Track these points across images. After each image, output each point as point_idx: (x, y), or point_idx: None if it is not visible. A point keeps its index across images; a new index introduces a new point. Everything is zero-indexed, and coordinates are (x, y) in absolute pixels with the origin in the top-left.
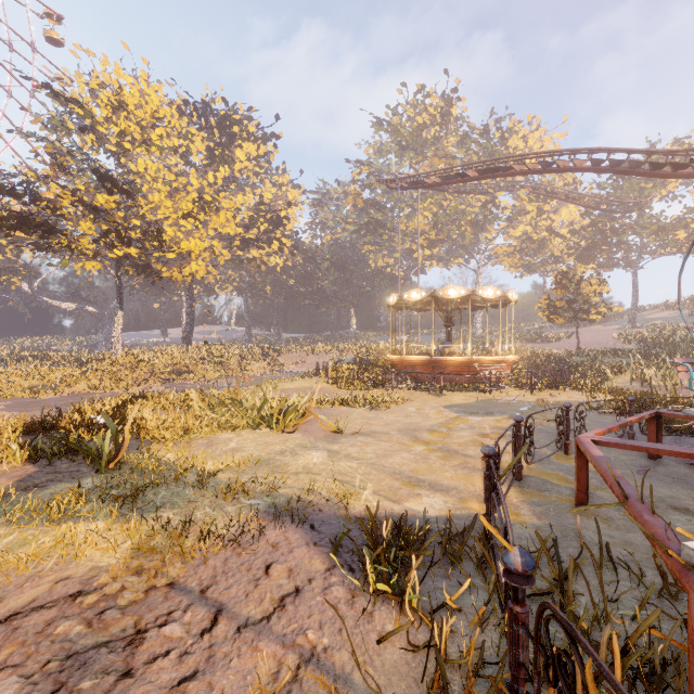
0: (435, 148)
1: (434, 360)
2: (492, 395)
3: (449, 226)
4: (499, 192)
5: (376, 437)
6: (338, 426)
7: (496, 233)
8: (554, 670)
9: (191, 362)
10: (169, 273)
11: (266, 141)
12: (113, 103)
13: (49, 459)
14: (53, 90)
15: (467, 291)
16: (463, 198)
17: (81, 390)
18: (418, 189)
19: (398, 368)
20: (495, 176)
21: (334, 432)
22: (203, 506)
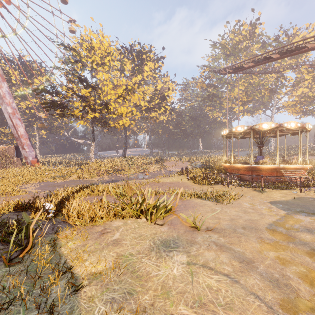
0: (246, 52)
1: (252, 167)
2: (302, 193)
3: (254, 93)
4: (286, 70)
5: (227, 236)
6: (195, 223)
7: (283, 94)
8: None
9: (123, 165)
10: (114, 124)
11: (158, 61)
12: (88, 48)
13: None
14: (64, 45)
15: (276, 124)
16: (263, 77)
17: (74, 178)
18: (238, 71)
19: (228, 171)
20: (291, 54)
21: (192, 227)
22: None
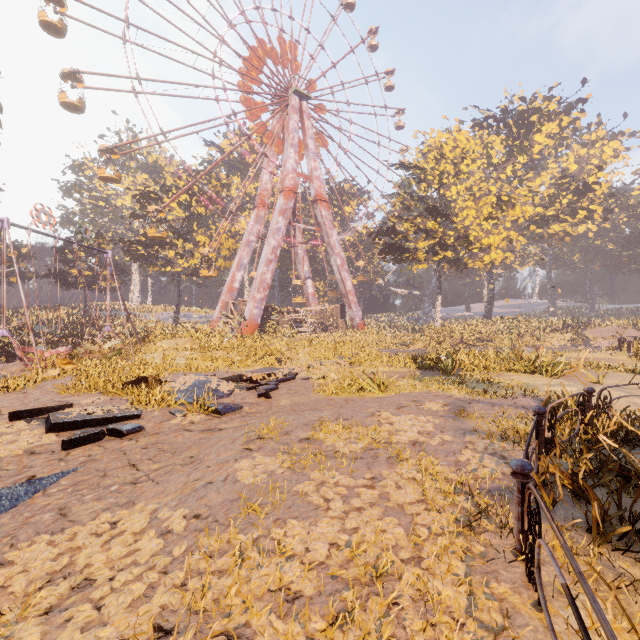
0: None
1: None
2: None
3: None
4: None
5: (634, 391)
6: (598, 379)
7: None
8: (582, 408)
9: (490, 333)
10: (473, 264)
11: (569, 111)
12: (436, 157)
13: (425, 369)
14: (404, 166)
15: None
16: None
17: (419, 348)
18: None
19: None
20: None
21: (593, 382)
22: (492, 390)
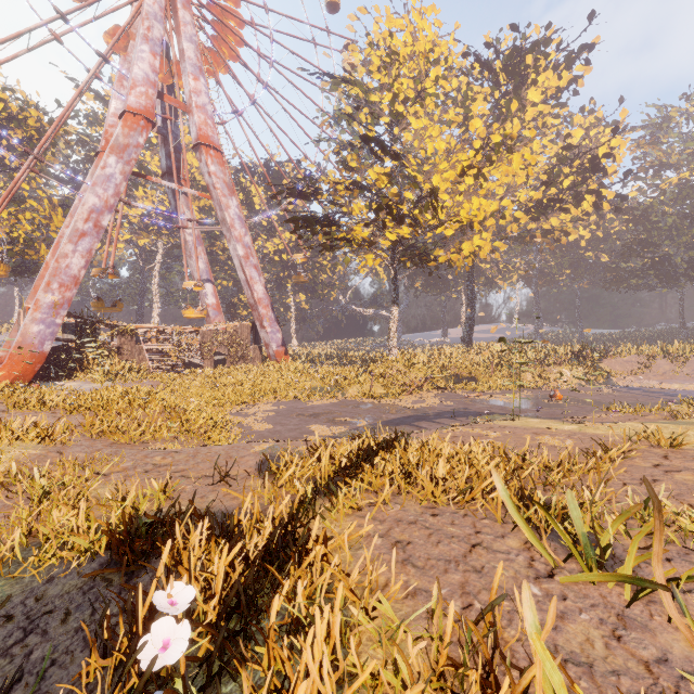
0: None
1: None
2: None
3: None
4: None
5: None
6: None
7: None
8: None
9: (472, 366)
10: (446, 257)
11: (570, 63)
12: (384, 62)
13: None
14: (332, 76)
15: None
16: None
17: (352, 397)
18: None
19: None
20: None
21: None
22: None
